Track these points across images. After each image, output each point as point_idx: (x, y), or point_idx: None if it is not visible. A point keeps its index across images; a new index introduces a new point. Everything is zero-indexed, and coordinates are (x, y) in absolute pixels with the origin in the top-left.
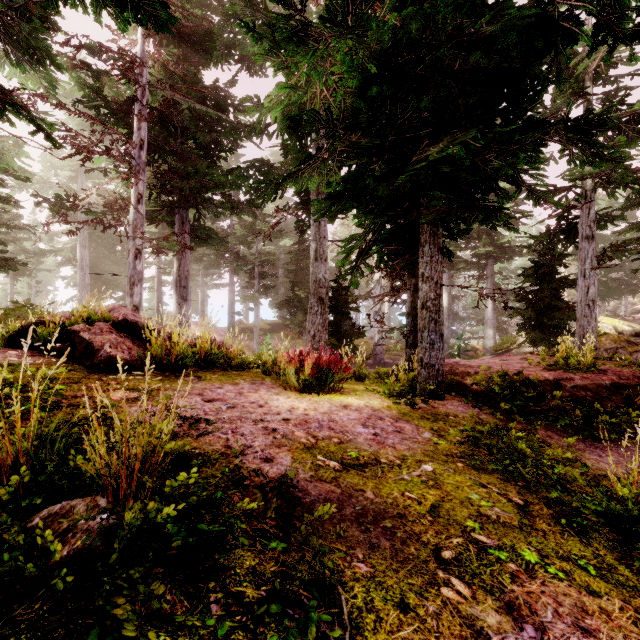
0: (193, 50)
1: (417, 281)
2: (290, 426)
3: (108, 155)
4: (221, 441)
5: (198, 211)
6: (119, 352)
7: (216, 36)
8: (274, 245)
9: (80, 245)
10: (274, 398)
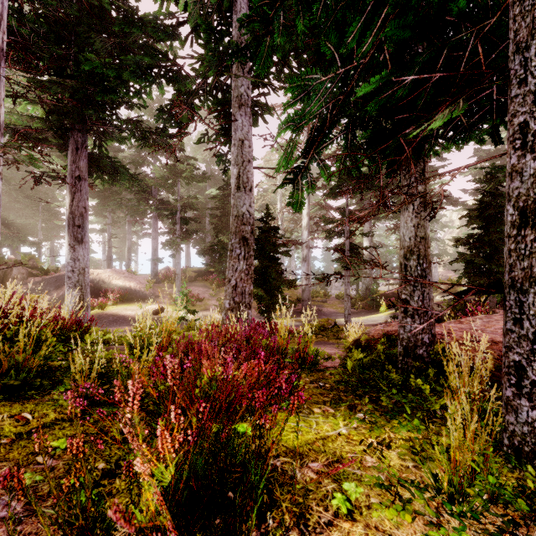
0: None
1: (425, 187)
2: None
3: None
4: None
5: (98, 136)
6: None
7: None
8: (201, 195)
9: None
10: None
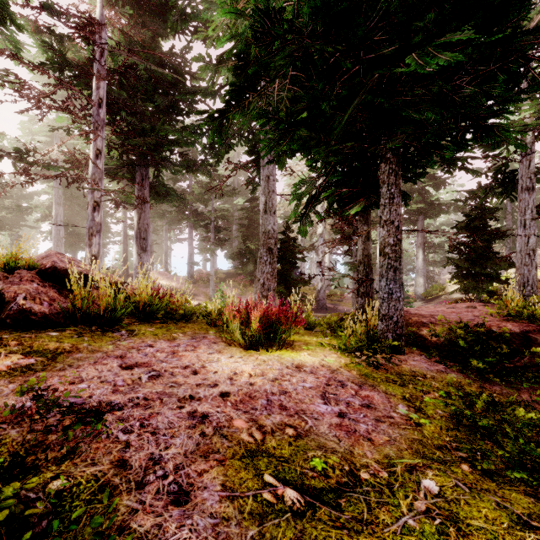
0: (152, 20)
1: (369, 228)
2: (228, 408)
3: (66, 111)
4: (115, 451)
5: (157, 169)
6: (36, 304)
7: (171, 2)
8: (229, 204)
9: (55, 203)
10: (214, 359)
